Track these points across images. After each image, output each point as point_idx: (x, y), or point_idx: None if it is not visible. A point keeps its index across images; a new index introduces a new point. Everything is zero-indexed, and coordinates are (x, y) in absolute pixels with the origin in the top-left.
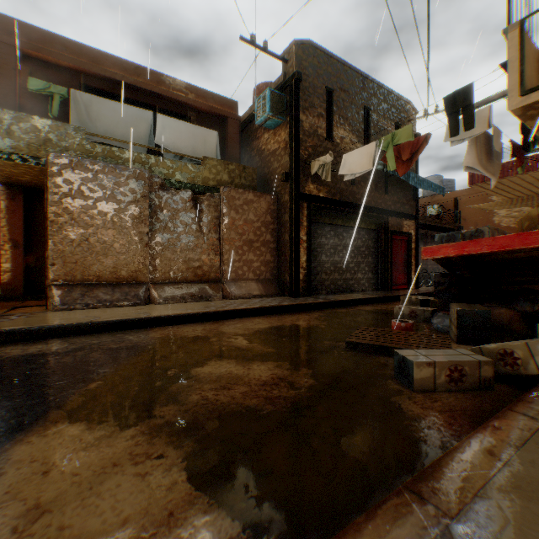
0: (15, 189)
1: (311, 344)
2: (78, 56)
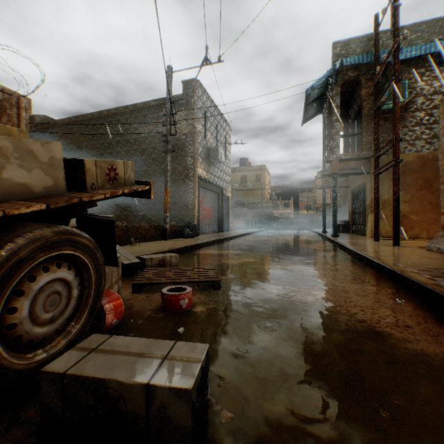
0: None
1: (241, 273)
2: None
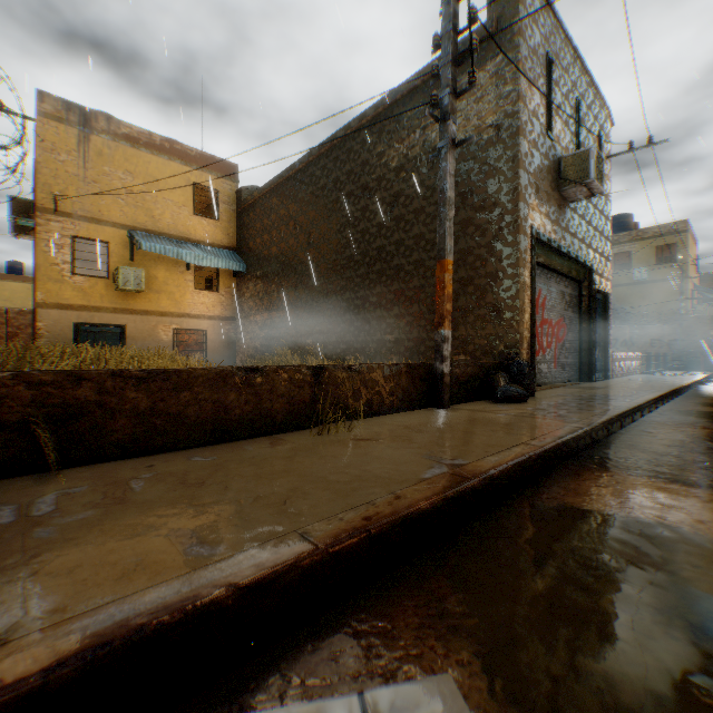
0: None
1: None
2: None
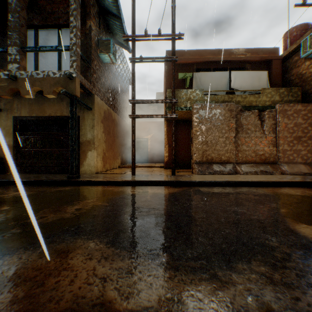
0: (169, 122)
1: None
2: (194, 56)
